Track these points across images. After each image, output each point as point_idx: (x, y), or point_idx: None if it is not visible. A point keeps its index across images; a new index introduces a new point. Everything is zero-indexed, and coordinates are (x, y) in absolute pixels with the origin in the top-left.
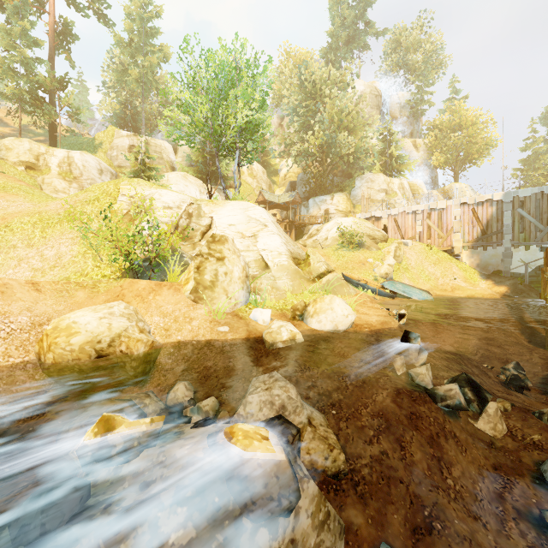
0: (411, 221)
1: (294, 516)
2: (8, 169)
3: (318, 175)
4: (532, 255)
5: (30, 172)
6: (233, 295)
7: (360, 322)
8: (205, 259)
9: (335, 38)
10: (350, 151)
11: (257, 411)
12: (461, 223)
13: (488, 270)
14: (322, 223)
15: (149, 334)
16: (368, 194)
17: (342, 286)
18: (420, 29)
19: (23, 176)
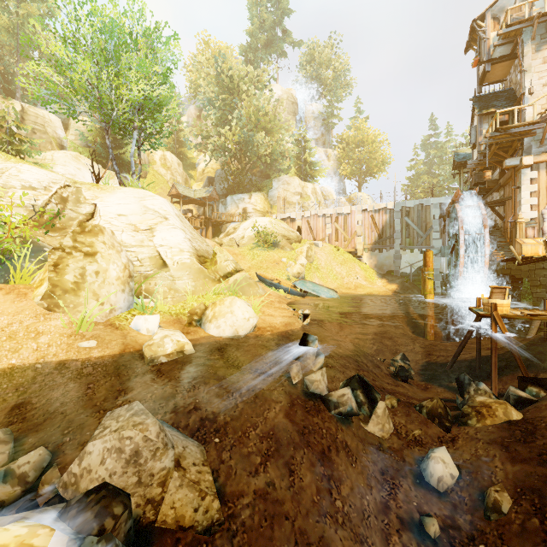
0: (322, 223)
1: None
2: None
3: (237, 172)
4: (415, 257)
5: None
6: (107, 300)
7: (264, 325)
8: (66, 253)
9: (254, 39)
10: (268, 151)
11: (97, 465)
12: (363, 228)
13: (383, 270)
14: (239, 222)
15: None
16: (285, 196)
17: (250, 286)
18: (331, 49)
19: None
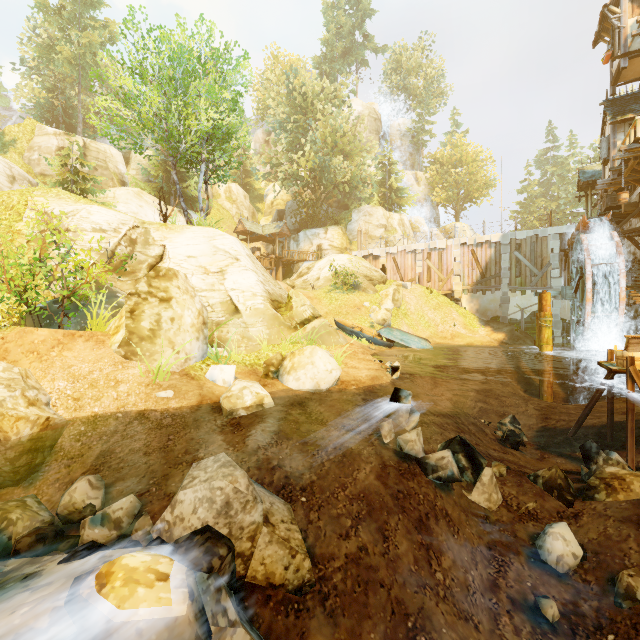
0: (411, 261)
1: None
2: None
3: (310, 204)
4: (527, 300)
5: None
6: (182, 348)
7: (348, 378)
8: (142, 299)
9: (330, 48)
10: (346, 178)
11: (189, 514)
12: (461, 265)
13: (487, 315)
14: (314, 261)
15: (47, 407)
16: (366, 229)
17: (330, 334)
18: (422, 52)
19: None
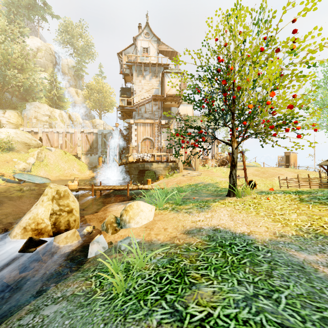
0: (56, 137)
1: None
2: None
3: None
4: None
5: None
6: None
7: None
8: None
9: None
10: (20, 83)
11: None
12: (82, 142)
13: (93, 165)
14: None
15: None
16: (35, 116)
17: None
18: (81, 29)
19: None
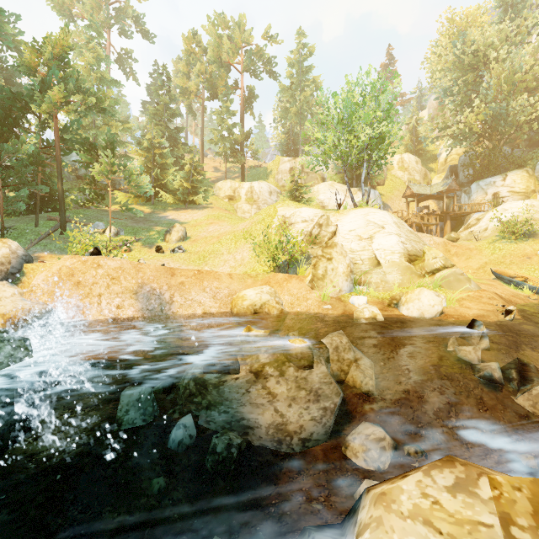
0: None
1: (308, 372)
2: (220, 202)
3: (485, 153)
4: None
5: (230, 202)
6: (337, 285)
7: (453, 313)
8: (319, 259)
9: None
10: (532, 115)
11: None
12: None
13: None
14: (485, 211)
15: (282, 305)
16: None
17: (458, 281)
18: None
19: (227, 205)
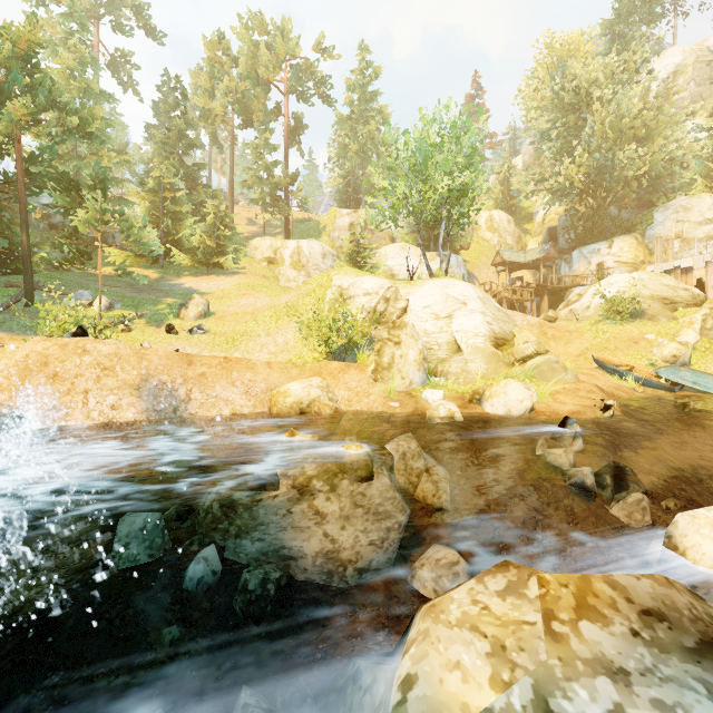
0: None
1: (367, 484)
2: (256, 267)
3: (589, 214)
4: None
5: (270, 266)
6: (407, 376)
7: (545, 410)
8: (384, 343)
9: None
10: (642, 170)
11: None
12: None
13: None
14: (588, 285)
15: (336, 403)
16: (677, 232)
17: (553, 371)
18: None
19: (266, 271)
